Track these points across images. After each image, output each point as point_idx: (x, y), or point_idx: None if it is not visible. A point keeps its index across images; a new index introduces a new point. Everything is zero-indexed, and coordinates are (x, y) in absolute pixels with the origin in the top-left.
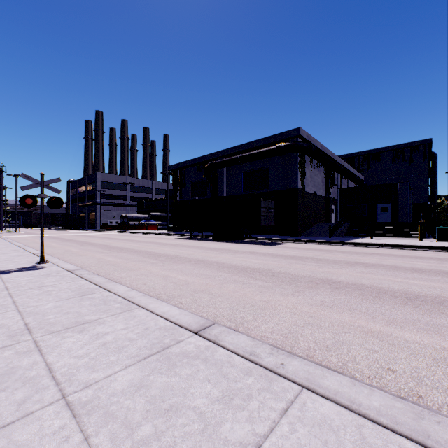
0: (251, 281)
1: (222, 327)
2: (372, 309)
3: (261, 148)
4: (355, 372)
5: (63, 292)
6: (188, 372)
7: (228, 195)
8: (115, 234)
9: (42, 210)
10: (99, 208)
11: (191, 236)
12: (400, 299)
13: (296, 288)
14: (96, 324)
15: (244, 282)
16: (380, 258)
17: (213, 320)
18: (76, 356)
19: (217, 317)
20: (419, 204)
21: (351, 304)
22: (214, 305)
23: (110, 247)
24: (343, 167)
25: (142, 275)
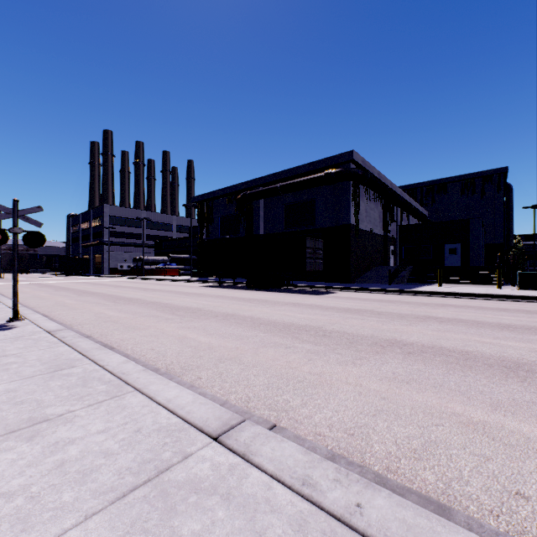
0: (296, 344)
1: (257, 426)
2: (465, 385)
3: (306, 175)
4: (469, 502)
5: (28, 365)
6: (195, 526)
7: (266, 233)
8: (126, 280)
9: (15, 249)
10: (107, 249)
11: (220, 283)
12: (497, 368)
13: (357, 354)
14: (59, 423)
15: (287, 345)
16: (456, 311)
17: (243, 406)
18: (4, 493)
19: (250, 401)
20: (492, 244)
21: (435, 377)
22: (246, 381)
23: (116, 297)
24: (404, 200)
25: (151, 336)
